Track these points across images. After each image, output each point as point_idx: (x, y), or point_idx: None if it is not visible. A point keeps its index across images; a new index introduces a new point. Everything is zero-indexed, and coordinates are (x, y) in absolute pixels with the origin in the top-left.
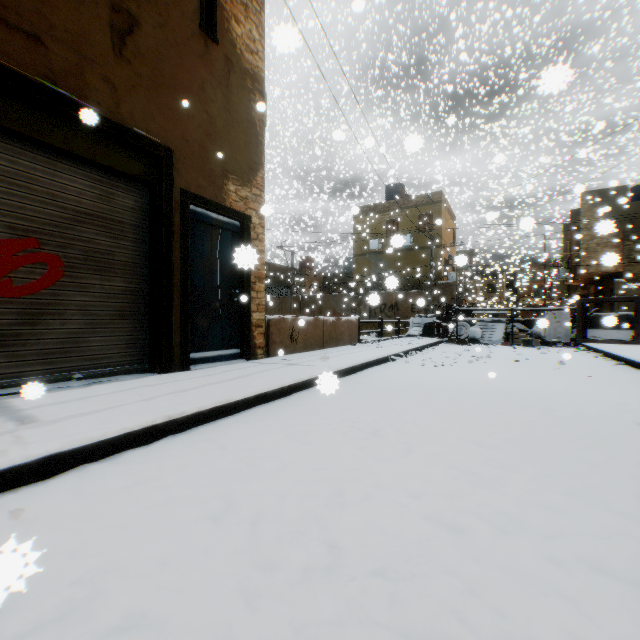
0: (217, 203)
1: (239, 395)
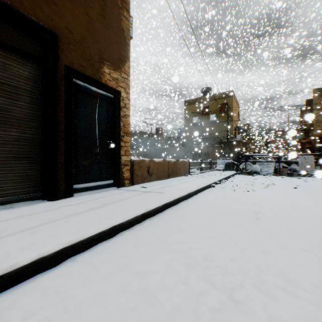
0: (95, 79)
1: (92, 231)
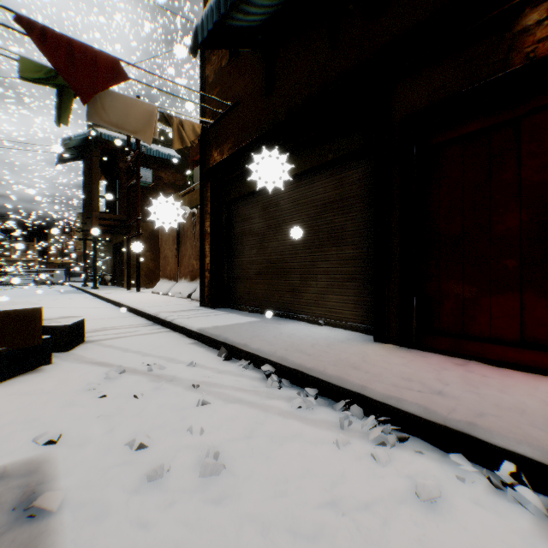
0: None
1: None
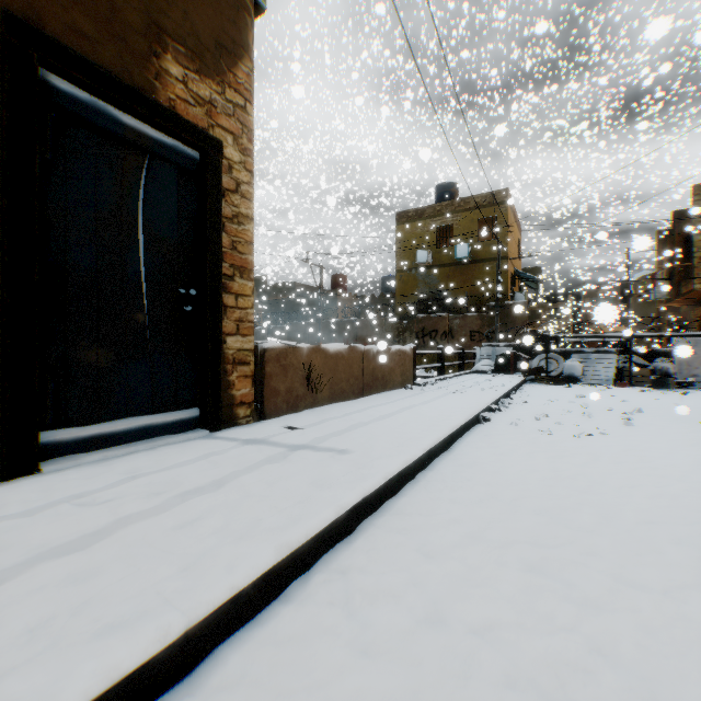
0: (131, 89)
1: None
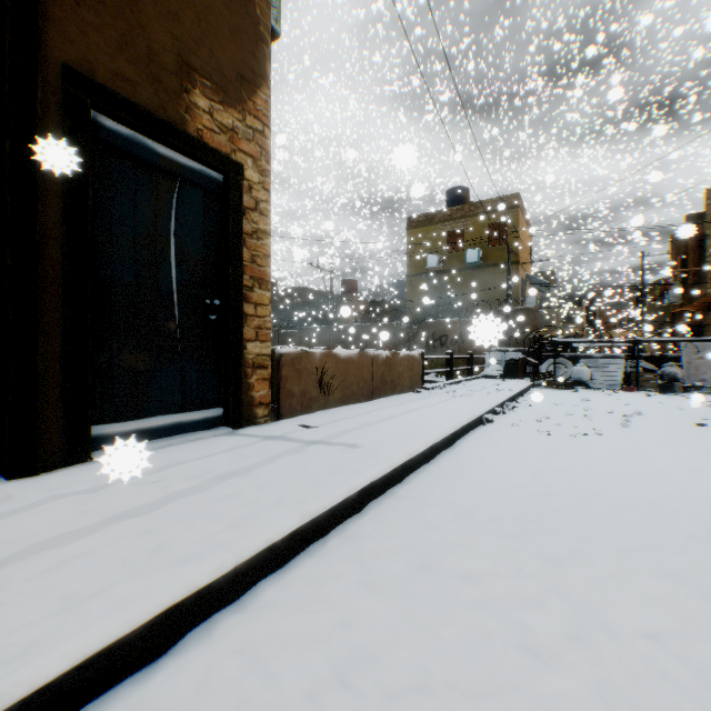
0: (166, 123)
1: (57, 658)
